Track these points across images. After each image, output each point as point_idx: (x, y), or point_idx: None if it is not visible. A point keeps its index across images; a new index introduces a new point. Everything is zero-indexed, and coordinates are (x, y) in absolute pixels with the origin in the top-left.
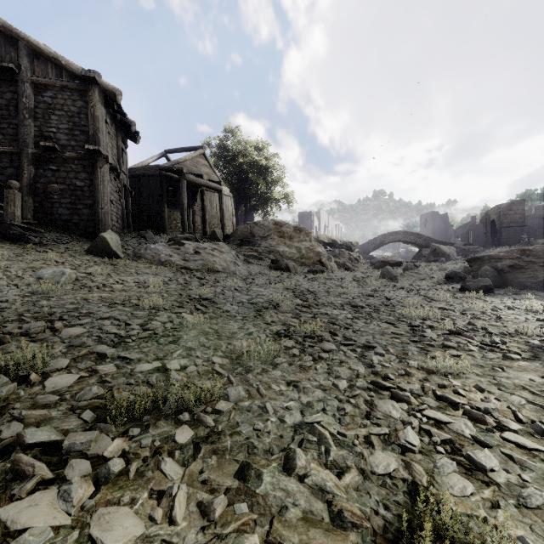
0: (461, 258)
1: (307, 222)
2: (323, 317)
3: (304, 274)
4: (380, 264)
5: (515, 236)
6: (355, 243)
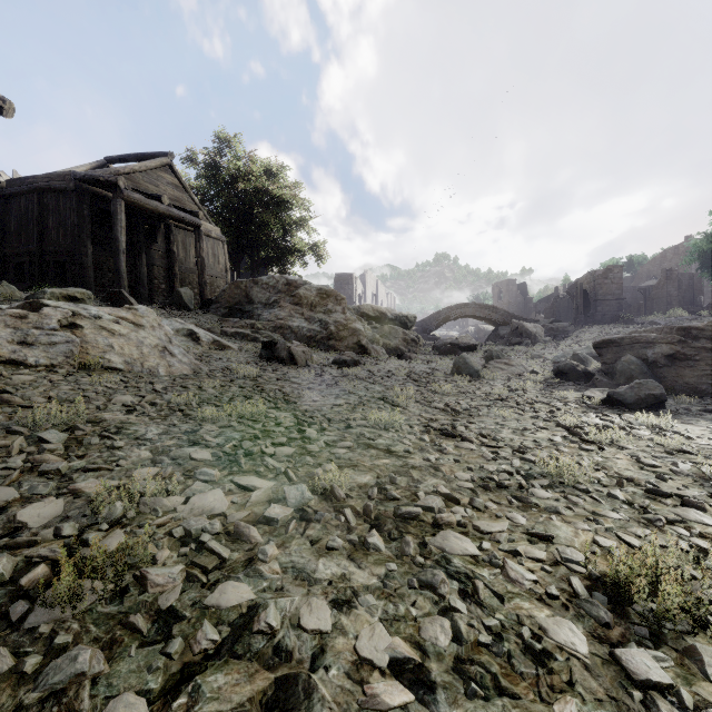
0: (550, 340)
1: (347, 287)
2: (220, 709)
3: (322, 370)
4: (447, 348)
5: (612, 312)
6: (413, 318)
